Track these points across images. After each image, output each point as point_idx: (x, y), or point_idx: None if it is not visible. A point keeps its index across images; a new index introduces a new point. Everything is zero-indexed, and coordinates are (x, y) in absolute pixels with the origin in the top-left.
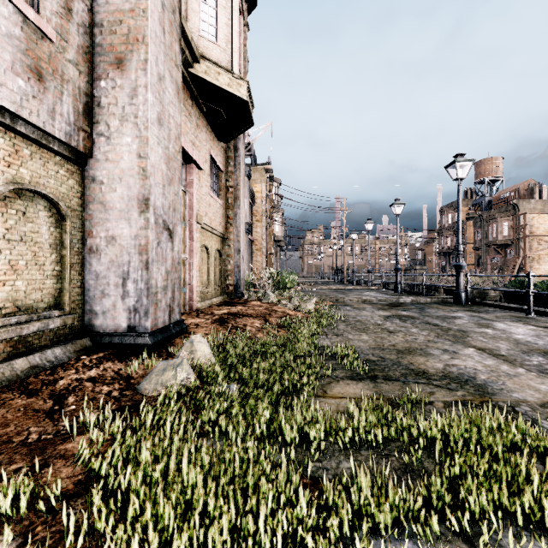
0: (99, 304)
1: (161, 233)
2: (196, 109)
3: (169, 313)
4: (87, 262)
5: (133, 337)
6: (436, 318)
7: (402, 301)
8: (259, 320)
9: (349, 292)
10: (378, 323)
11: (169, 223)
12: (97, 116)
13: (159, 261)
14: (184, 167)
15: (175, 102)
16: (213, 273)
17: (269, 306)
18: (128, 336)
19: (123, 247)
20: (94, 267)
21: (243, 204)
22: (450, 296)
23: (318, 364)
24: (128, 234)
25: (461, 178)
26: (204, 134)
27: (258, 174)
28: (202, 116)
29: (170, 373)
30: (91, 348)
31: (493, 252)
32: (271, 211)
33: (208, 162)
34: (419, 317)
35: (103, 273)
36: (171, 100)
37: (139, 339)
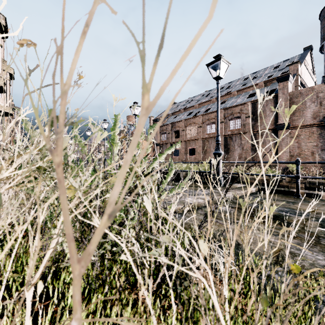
0: None
1: None
2: None
3: None
4: None
5: None
6: None
7: None
8: None
9: None
10: None
11: None
12: None
13: None
14: None
15: None
16: None
17: None
18: None
19: None
20: None
21: None
22: None
23: None
24: None
25: (89, 135)
26: None
27: None
28: None
29: None
30: None
31: None
32: (13, 127)
33: None
34: None
35: None
36: None
37: None
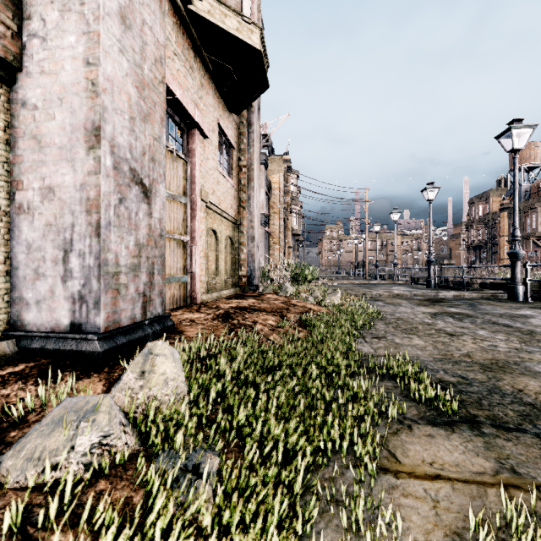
0: (32, 289)
1: (127, 186)
2: (200, 65)
3: (144, 305)
4: (16, 227)
5: (75, 341)
6: (500, 317)
7: (442, 296)
8: (273, 316)
9: (375, 286)
10: (427, 322)
11: (144, 177)
12: (28, 9)
13: (123, 227)
14: (185, 132)
15: (155, 9)
16: (223, 262)
17: (286, 300)
18: (69, 338)
19: (64, 203)
20: (25, 234)
21: (258, 186)
22: (500, 291)
23: (368, 392)
24: (70, 182)
25: (517, 149)
26: (210, 99)
27: (275, 164)
28: (208, 76)
29: (64, 434)
30: (13, 357)
31: (532, 245)
32: (288, 203)
33: (216, 132)
34: (477, 315)
35: (36, 243)
36: (147, 2)
37: (85, 343)
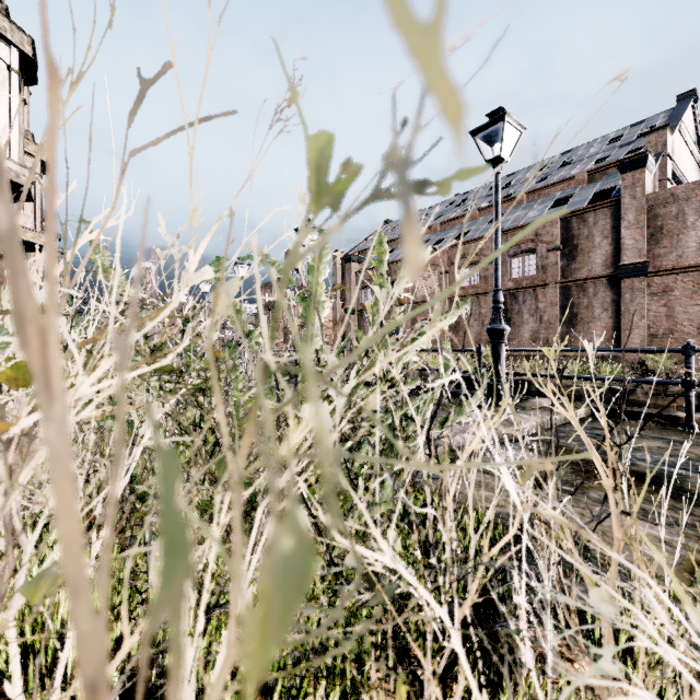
0: None
1: None
2: None
3: None
4: None
5: None
6: None
7: None
8: None
9: None
10: None
11: None
12: None
13: None
14: None
15: None
16: None
17: None
18: None
19: None
20: None
21: None
22: None
23: None
24: None
25: (206, 292)
26: None
27: None
28: None
29: None
30: None
31: None
32: None
33: None
34: None
35: None
36: None
37: None
